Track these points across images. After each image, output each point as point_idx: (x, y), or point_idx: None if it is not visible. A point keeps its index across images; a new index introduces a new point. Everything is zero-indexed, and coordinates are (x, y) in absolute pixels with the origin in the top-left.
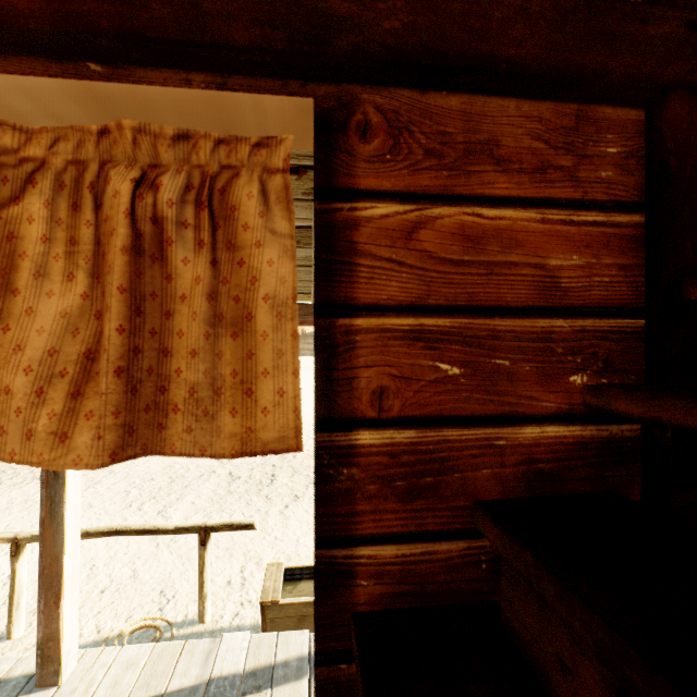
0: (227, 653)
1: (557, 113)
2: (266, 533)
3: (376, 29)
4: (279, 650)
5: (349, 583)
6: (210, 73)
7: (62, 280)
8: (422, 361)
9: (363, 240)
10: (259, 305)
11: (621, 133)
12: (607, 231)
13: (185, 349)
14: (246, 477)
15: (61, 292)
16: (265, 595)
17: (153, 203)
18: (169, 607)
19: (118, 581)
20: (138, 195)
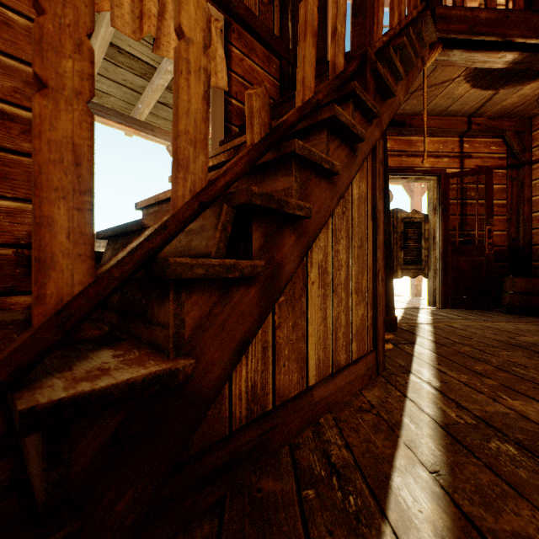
0: None
1: (266, 52)
2: None
3: (239, 11)
4: None
5: (231, 133)
6: None
7: None
8: (243, 91)
9: (233, 56)
10: (217, 56)
11: (276, 64)
12: (274, 83)
13: None
14: None
15: None
16: None
17: None
18: None
19: None
20: None
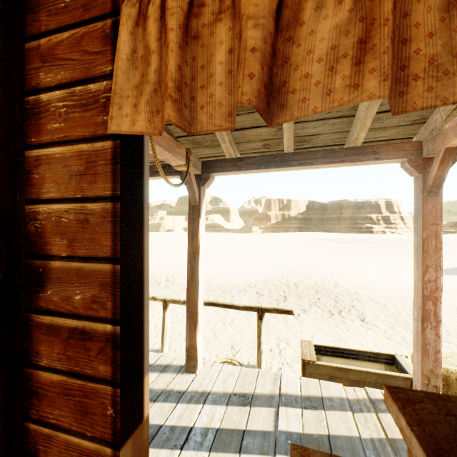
0: (287, 383)
1: None
2: (288, 327)
3: None
4: (323, 390)
5: None
6: None
7: (334, 6)
8: None
9: None
10: None
11: None
12: None
13: (422, 34)
14: (267, 295)
15: (333, 14)
16: (304, 356)
17: None
18: (238, 355)
19: (207, 336)
20: None
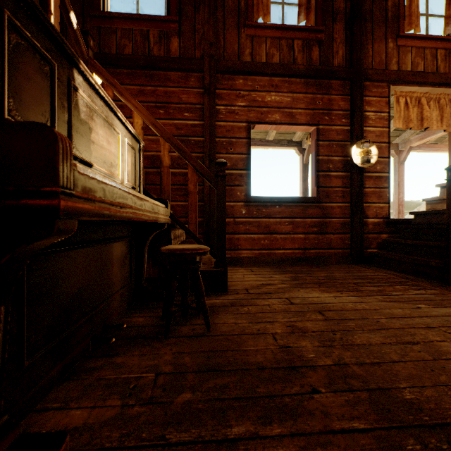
0: None
1: None
2: None
3: None
4: None
5: None
6: (448, 87)
7: (435, 111)
8: None
9: None
10: None
11: None
12: None
13: (447, 120)
14: None
15: (435, 112)
16: None
17: (446, 102)
18: None
19: None
20: (445, 101)
